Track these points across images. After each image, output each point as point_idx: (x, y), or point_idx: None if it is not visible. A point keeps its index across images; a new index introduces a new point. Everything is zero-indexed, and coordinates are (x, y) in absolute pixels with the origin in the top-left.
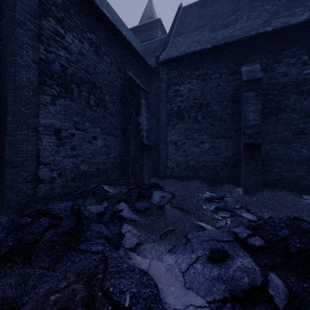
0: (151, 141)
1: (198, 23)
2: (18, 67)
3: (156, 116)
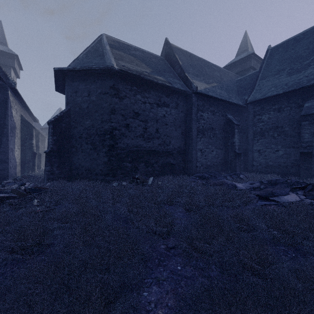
0: (243, 149)
1: (280, 67)
2: (193, 132)
3: (246, 134)
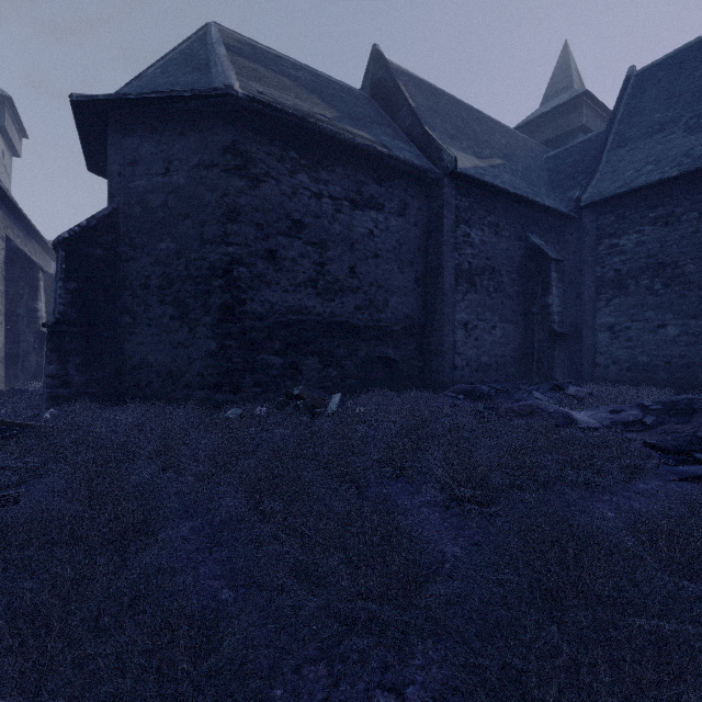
0: (566, 326)
1: (664, 114)
2: (445, 277)
3: (576, 286)
